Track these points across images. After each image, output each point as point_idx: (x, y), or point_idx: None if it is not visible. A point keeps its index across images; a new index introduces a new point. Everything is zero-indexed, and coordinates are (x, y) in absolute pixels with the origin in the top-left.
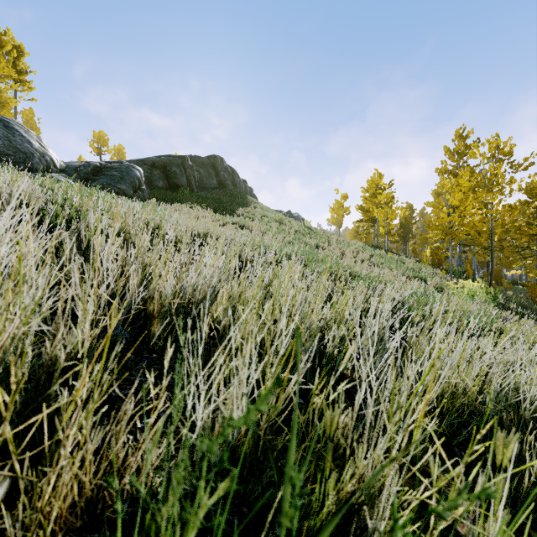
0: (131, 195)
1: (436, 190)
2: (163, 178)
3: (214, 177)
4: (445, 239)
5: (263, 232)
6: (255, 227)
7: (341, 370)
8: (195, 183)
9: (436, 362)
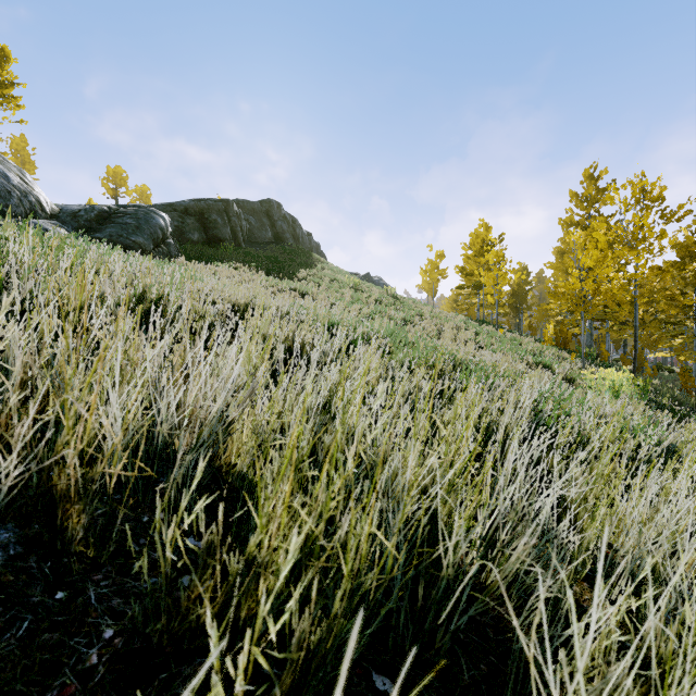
0: (151, 250)
1: (559, 248)
2: (199, 229)
3: (268, 228)
4: (576, 312)
5: (331, 302)
6: (321, 296)
7: (471, 610)
8: (243, 236)
9: (606, 521)
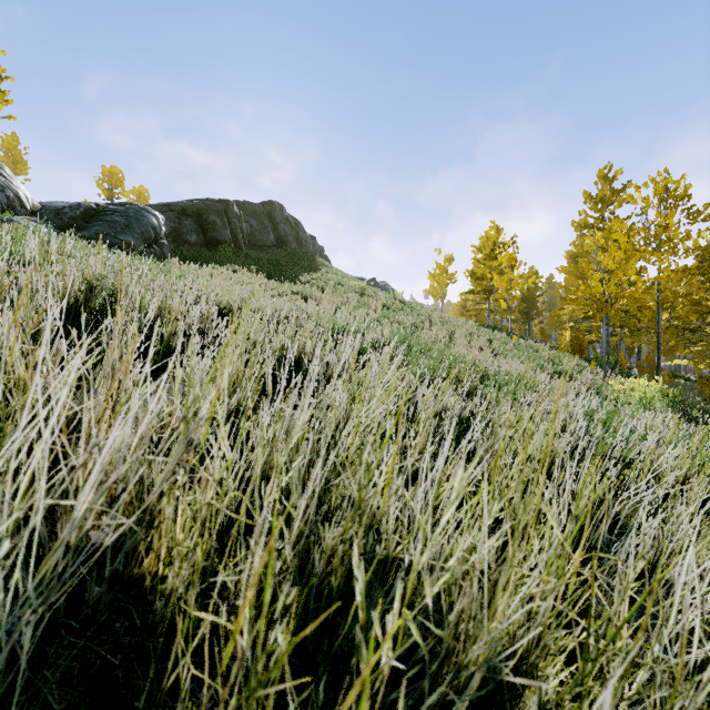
0: (142, 251)
1: (571, 252)
2: (197, 230)
3: (270, 231)
4: (597, 317)
5: (336, 307)
6: (325, 300)
7: None
8: (244, 238)
9: None
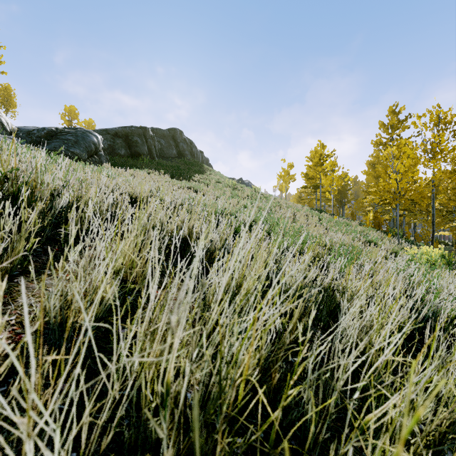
0: (86, 159)
1: (370, 161)
2: (125, 146)
3: (174, 147)
4: (392, 204)
5: (217, 197)
6: (209, 192)
7: None
8: (156, 152)
9: None
